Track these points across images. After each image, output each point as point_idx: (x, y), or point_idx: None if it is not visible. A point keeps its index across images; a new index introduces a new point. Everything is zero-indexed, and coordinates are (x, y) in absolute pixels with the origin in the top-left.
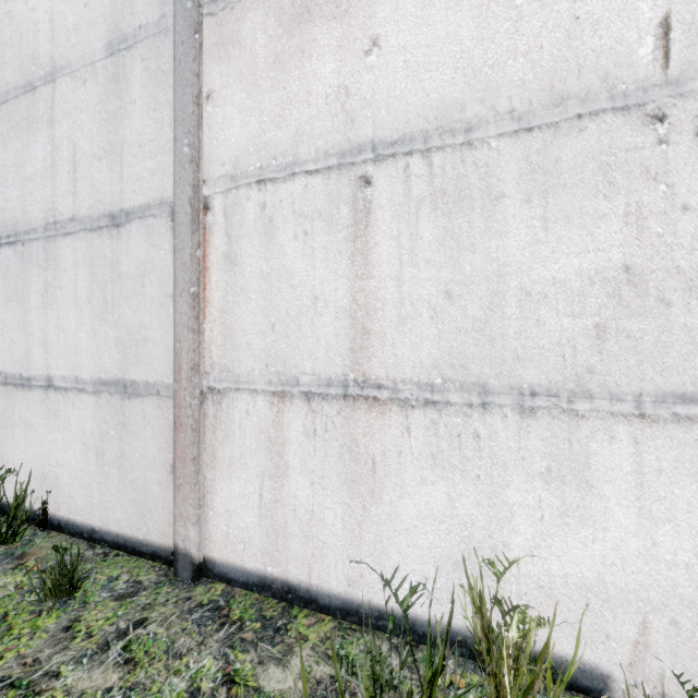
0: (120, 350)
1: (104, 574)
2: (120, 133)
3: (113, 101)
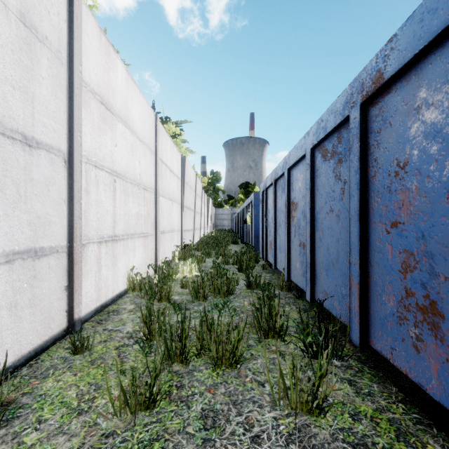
0: (32, 228)
1: (61, 353)
2: (32, 86)
3: (27, 59)
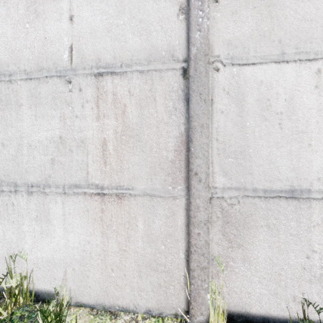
0: None
1: None
2: None
3: None
